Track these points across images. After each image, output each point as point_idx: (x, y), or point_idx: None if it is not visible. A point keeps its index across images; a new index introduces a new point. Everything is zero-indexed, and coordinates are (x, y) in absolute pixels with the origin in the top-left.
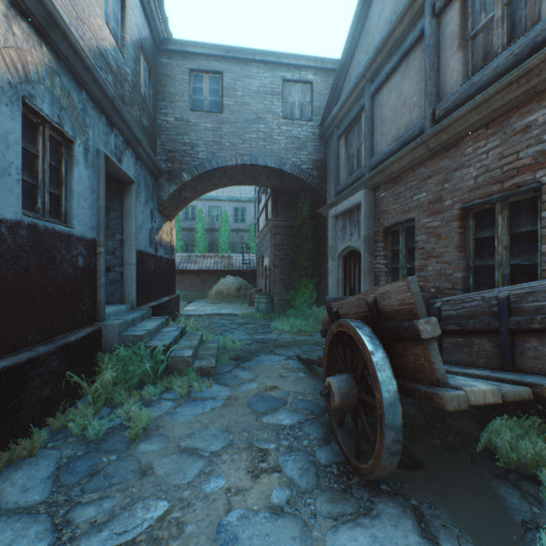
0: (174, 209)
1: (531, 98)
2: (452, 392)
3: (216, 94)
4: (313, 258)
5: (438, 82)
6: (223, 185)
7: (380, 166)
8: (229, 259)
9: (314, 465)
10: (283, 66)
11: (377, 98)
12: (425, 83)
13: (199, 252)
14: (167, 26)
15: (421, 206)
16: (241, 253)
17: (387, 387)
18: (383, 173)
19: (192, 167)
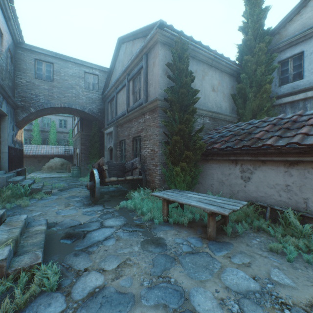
0: (24, 124)
1: (140, 116)
2: (107, 178)
3: (50, 72)
4: (100, 150)
5: (129, 101)
6: (54, 113)
7: (117, 120)
8: (56, 149)
9: (83, 203)
10: (85, 66)
11: (118, 95)
12: (126, 100)
13: (35, 144)
14: (22, 38)
15: (126, 136)
16: (64, 145)
17: (97, 180)
18: (118, 123)
19: (36, 106)
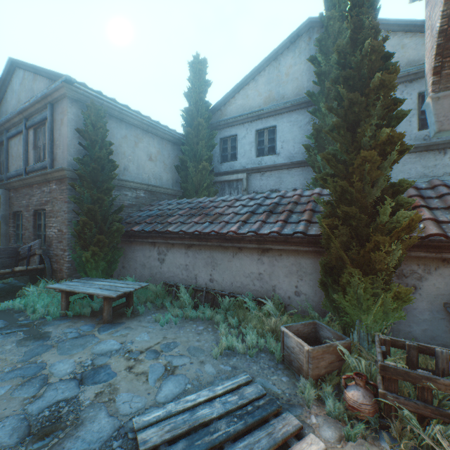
0: None
1: (45, 182)
2: None
3: None
4: None
5: (28, 157)
6: None
7: (8, 181)
8: None
9: None
10: None
11: (11, 142)
12: (24, 154)
13: None
14: None
15: (25, 206)
16: None
17: None
18: (11, 185)
19: None
